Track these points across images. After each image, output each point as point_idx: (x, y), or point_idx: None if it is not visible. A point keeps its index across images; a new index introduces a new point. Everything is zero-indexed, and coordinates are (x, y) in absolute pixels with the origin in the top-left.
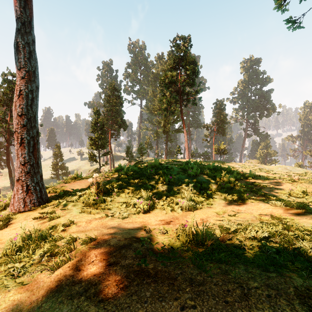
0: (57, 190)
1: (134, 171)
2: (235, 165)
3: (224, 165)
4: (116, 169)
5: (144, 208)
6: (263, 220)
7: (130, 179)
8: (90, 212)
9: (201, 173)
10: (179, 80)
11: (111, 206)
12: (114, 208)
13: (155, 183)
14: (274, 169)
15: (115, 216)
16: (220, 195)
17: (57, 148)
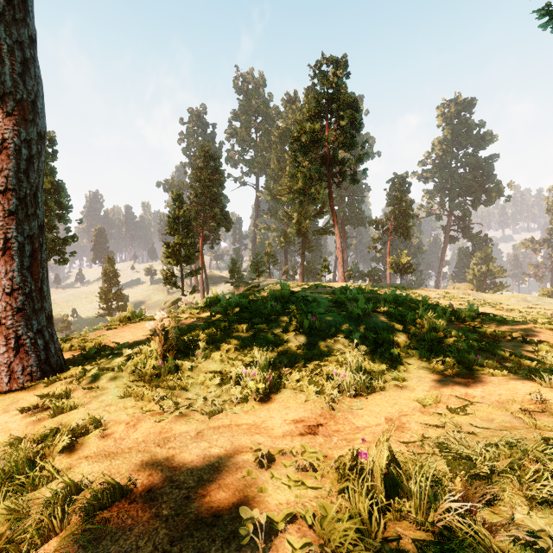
0: (88, 344)
1: (241, 306)
2: (430, 293)
3: (411, 293)
4: (208, 301)
5: (259, 390)
6: (543, 430)
7: (233, 322)
8: (143, 397)
9: (374, 311)
10: (327, 138)
11: (190, 381)
12: (195, 387)
13: (282, 330)
14: (502, 301)
15: (194, 407)
16: (417, 358)
17: (108, 263)
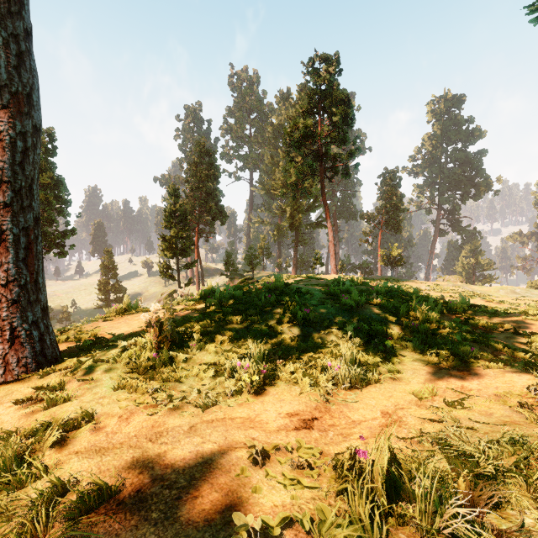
0: (83, 335)
1: (235, 298)
2: (421, 285)
3: (402, 285)
4: (203, 293)
5: (253, 382)
6: None
7: (228, 314)
8: (137, 390)
9: (367, 302)
10: (319, 133)
11: (184, 373)
12: (189, 379)
13: (276, 321)
14: (491, 293)
15: (188, 400)
16: (411, 350)
17: (107, 256)
